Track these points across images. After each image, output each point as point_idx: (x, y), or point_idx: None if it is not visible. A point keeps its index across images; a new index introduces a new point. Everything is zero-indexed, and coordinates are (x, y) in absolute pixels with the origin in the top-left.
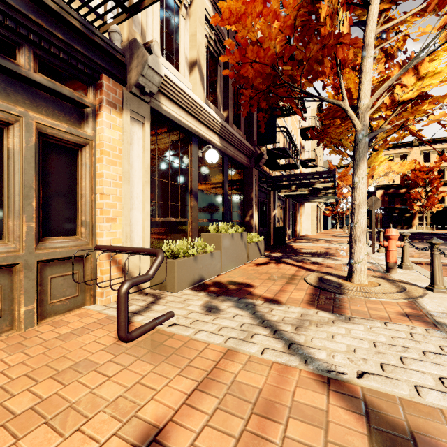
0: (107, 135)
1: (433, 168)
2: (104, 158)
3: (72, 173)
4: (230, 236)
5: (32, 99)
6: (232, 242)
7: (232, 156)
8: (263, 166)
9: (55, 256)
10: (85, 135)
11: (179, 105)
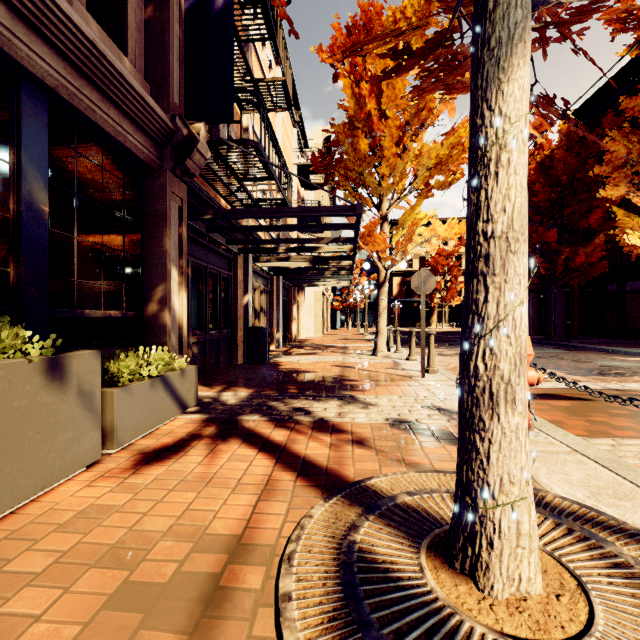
0: None
1: (452, 253)
2: None
3: None
4: None
5: None
6: None
7: (60, 89)
8: (218, 197)
9: None
10: None
11: None
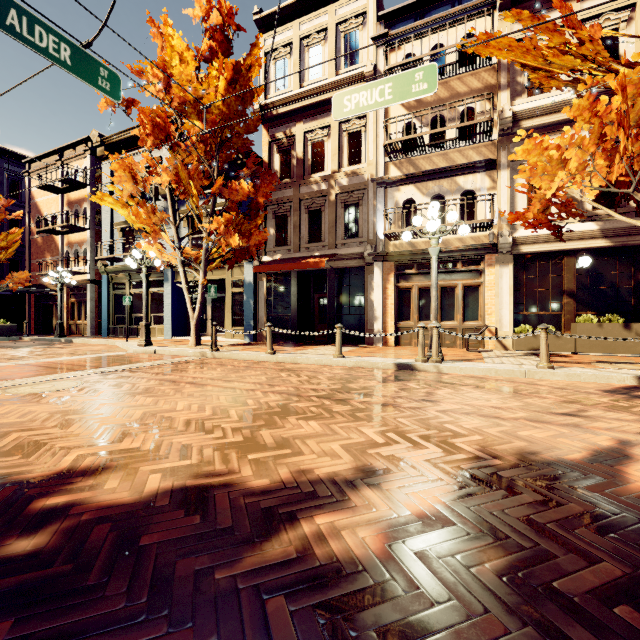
0: (487, 279)
1: None
2: (485, 289)
3: (477, 297)
4: (595, 325)
5: (462, 276)
6: (601, 331)
7: None
8: None
9: (468, 327)
10: (479, 281)
11: (538, 242)
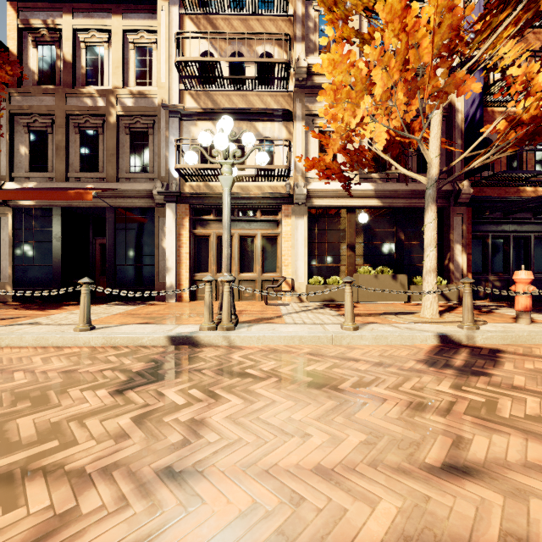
0: (284, 230)
1: None
2: (283, 240)
3: (275, 247)
4: (373, 276)
5: (261, 225)
6: (376, 281)
7: (405, 206)
8: (521, 189)
9: (267, 279)
10: (277, 232)
11: (328, 197)
